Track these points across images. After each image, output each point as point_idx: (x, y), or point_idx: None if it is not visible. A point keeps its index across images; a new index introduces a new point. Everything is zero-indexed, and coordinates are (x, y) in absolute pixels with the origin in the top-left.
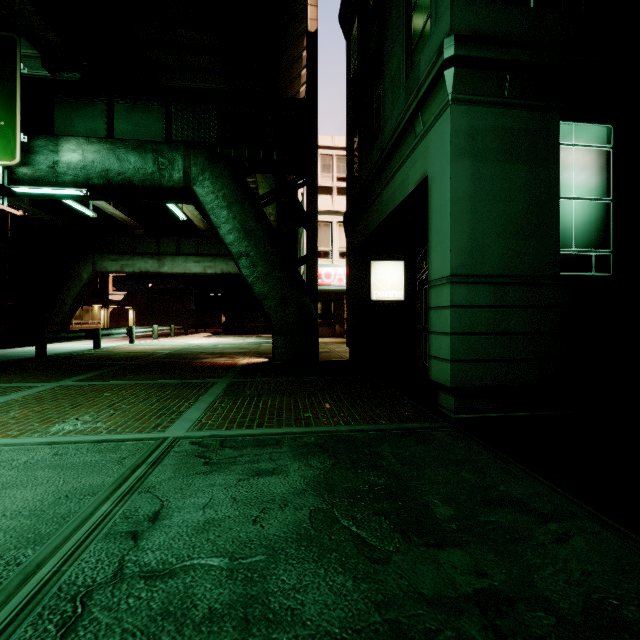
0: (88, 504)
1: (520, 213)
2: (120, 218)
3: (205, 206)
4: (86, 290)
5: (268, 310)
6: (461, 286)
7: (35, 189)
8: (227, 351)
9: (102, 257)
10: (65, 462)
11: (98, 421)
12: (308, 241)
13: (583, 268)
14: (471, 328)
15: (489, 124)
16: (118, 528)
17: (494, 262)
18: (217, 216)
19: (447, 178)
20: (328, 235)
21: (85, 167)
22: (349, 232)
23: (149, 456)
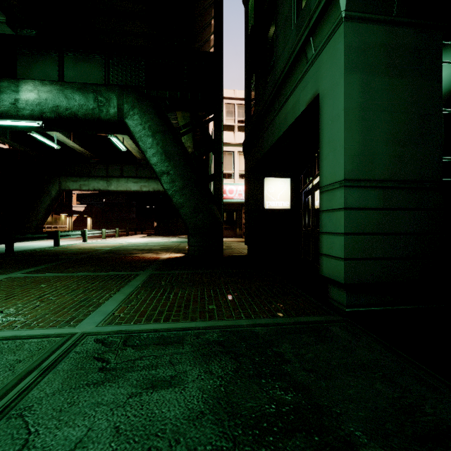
0: None
1: (407, 123)
2: (78, 150)
3: (134, 135)
4: (54, 203)
5: (184, 216)
6: (353, 190)
7: (1, 121)
8: (154, 248)
9: (66, 179)
10: None
11: (19, 314)
12: (215, 162)
13: None
14: (362, 228)
15: (379, 40)
16: None
17: (383, 168)
18: (144, 142)
19: (340, 90)
20: (231, 161)
21: (40, 104)
22: (247, 155)
23: (46, 358)
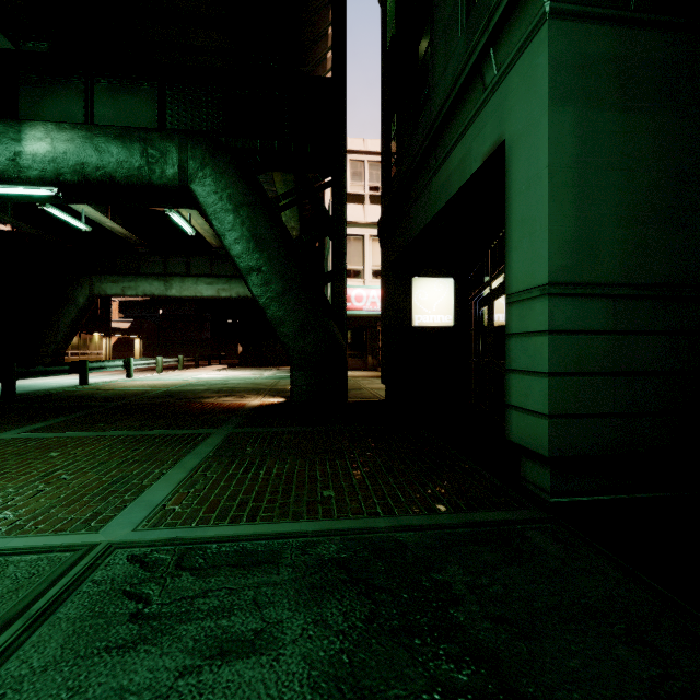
0: None
1: (653, 189)
2: (120, 233)
3: (206, 209)
4: (82, 316)
5: (284, 338)
6: (564, 300)
7: None
8: (238, 388)
9: (100, 278)
10: None
11: (8, 507)
12: (334, 253)
13: None
14: (579, 365)
15: (606, 51)
16: None
17: (614, 263)
18: (221, 222)
19: (541, 134)
20: (359, 251)
21: (55, 159)
22: (385, 242)
23: (42, 594)
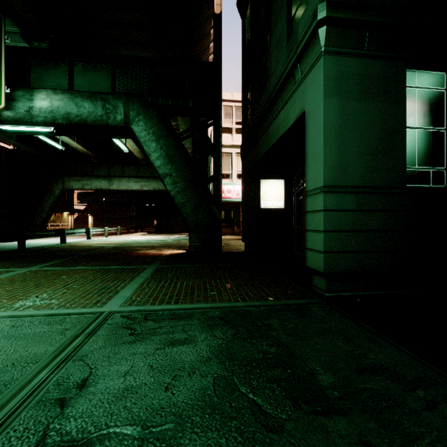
0: (29, 371)
1: (376, 139)
2: (81, 151)
3: (140, 139)
4: (58, 202)
5: (185, 215)
6: (331, 194)
7: (16, 127)
8: (156, 245)
9: (69, 178)
10: (19, 333)
11: (53, 298)
12: (214, 165)
13: (423, 181)
14: (339, 227)
15: (352, 70)
16: (49, 395)
17: (356, 176)
18: (148, 147)
19: (320, 112)
20: (229, 162)
21: (52, 111)
22: (244, 159)
23: (87, 328)
